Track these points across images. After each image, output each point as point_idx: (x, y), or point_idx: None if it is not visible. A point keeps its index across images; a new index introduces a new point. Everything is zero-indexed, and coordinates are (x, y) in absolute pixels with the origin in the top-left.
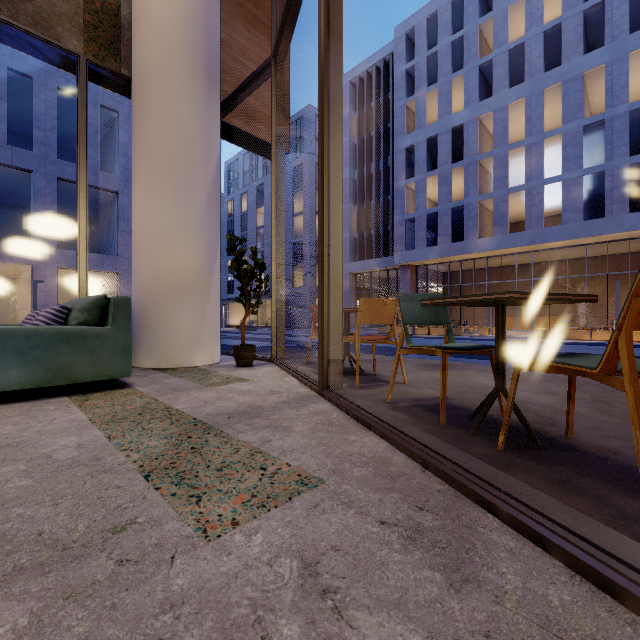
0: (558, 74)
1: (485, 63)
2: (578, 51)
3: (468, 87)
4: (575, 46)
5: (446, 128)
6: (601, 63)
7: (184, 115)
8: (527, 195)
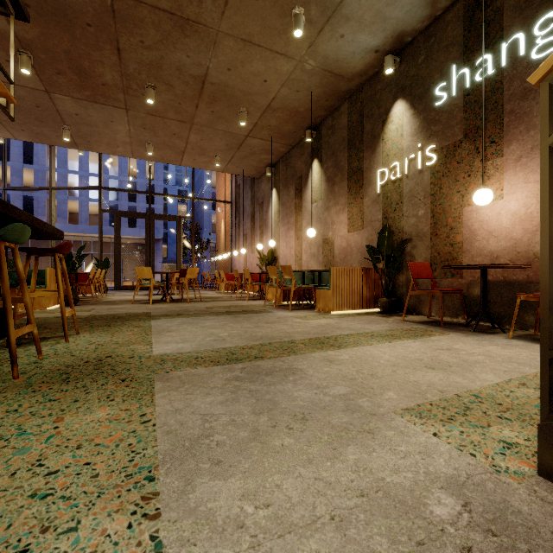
0: None
1: None
2: None
3: None
4: None
5: None
6: None
7: None
8: (80, 204)
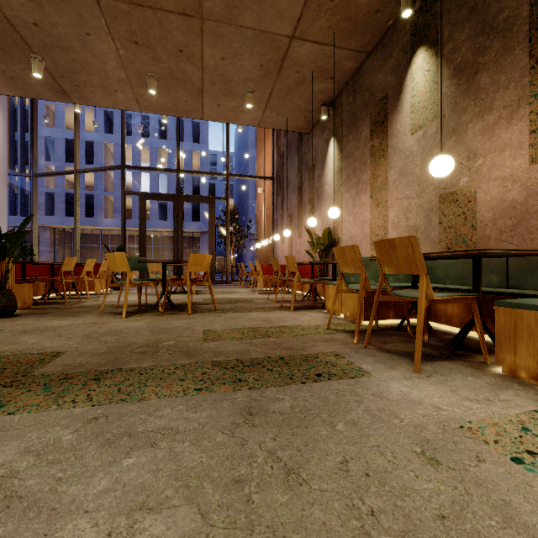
0: (148, 142)
1: (109, 111)
2: (157, 136)
3: (98, 120)
4: (155, 132)
5: (81, 138)
6: (166, 147)
7: (1, 196)
8: (133, 200)
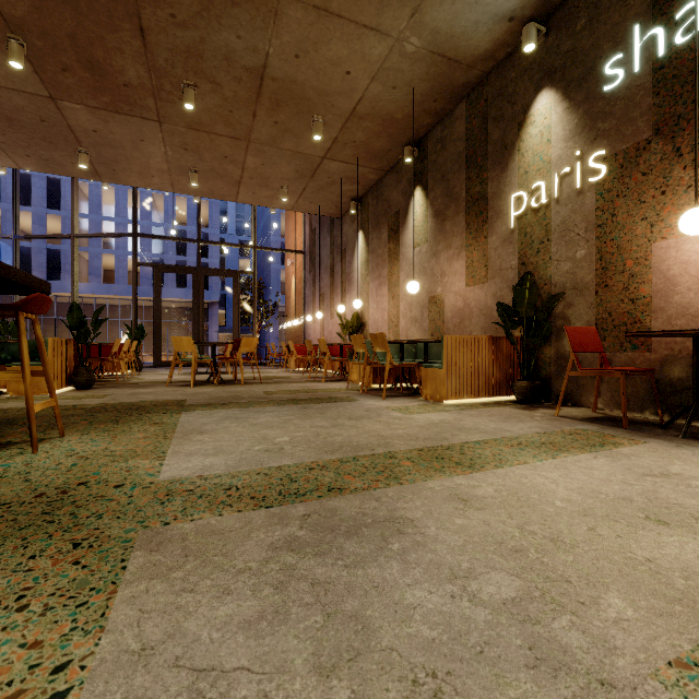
0: None
1: None
2: None
3: None
4: None
5: (42, 174)
6: (162, 193)
7: None
8: (117, 259)
